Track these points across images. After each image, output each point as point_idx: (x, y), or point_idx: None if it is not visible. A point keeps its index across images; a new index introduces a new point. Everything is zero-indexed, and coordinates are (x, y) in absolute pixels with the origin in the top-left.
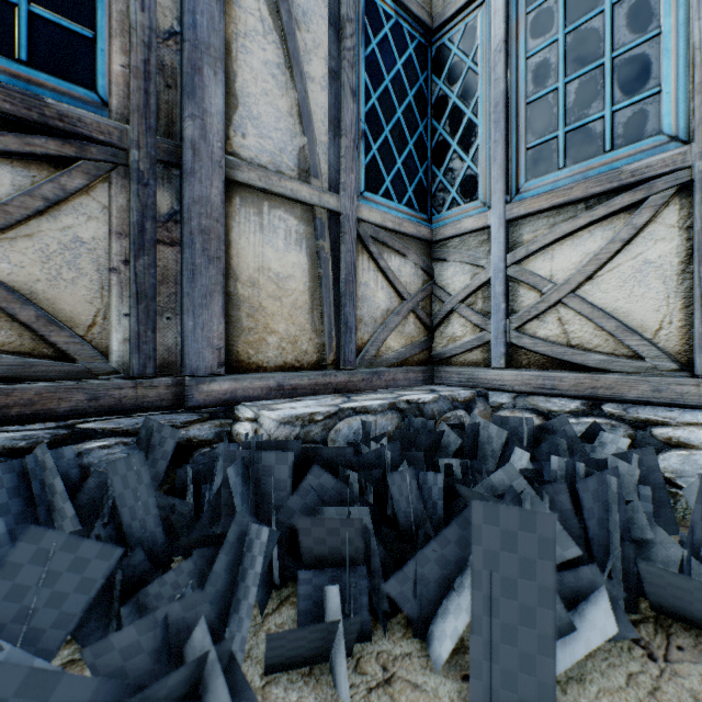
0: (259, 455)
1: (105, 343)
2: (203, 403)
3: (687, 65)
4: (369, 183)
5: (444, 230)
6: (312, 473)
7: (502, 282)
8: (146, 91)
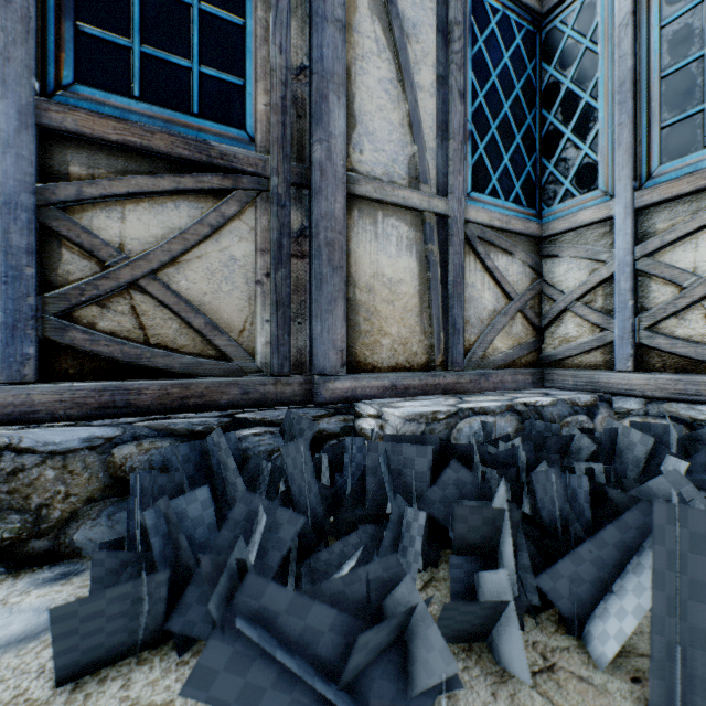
0: (400, 448)
1: (252, 346)
2: (329, 399)
3: None
4: (475, 183)
5: (556, 225)
6: (450, 467)
7: (629, 277)
8: (283, 124)
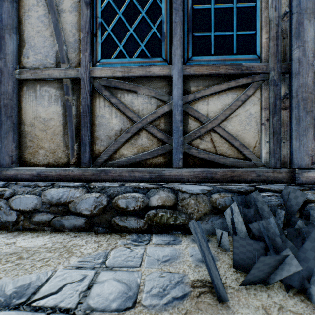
0: None
1: (259, 154)
2: (304, 181)
3: None
4: None
5: None
6: None
7: None
8: (276, 45)
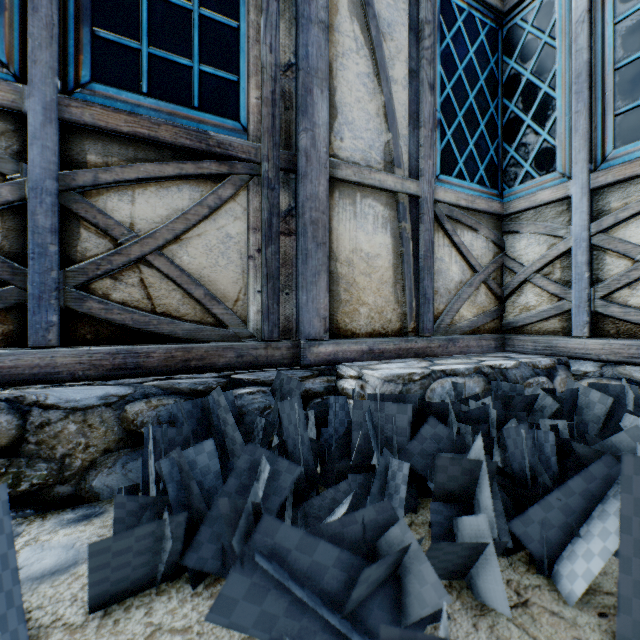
0: (382, 405)
1: (245, 314)
2: (313, 362)
3: None
4: (443, 167)
5: (517, 204)
6: (428, 423)
7: (585, 251)
8: (273, 115)
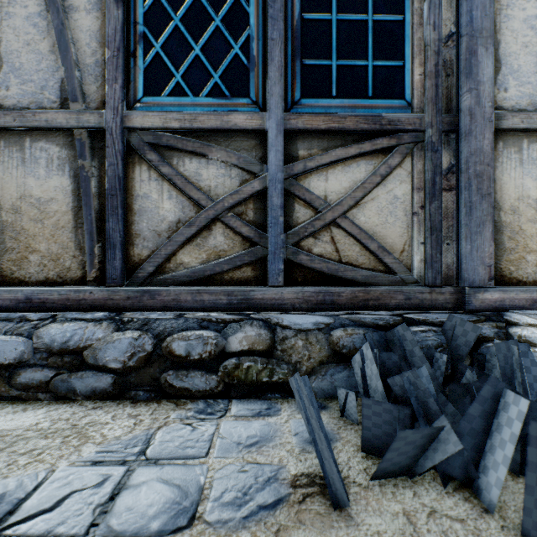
0: None
1: (409, 263)
2: (478, 307)
3: None
4: None
5: None
6: None
7: None
8: (435, 85)
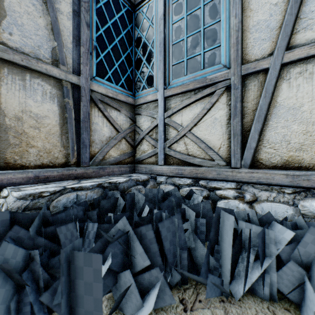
0: None
1: None
2: None
3: (229, 35)
4: (98, 73)
5: (140, 100)
6: (13, 230)
7: (163, 125)
8: None
